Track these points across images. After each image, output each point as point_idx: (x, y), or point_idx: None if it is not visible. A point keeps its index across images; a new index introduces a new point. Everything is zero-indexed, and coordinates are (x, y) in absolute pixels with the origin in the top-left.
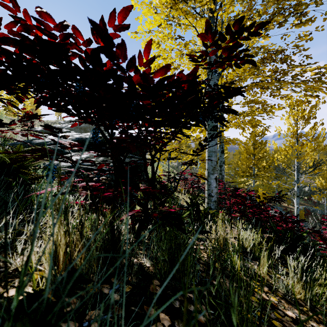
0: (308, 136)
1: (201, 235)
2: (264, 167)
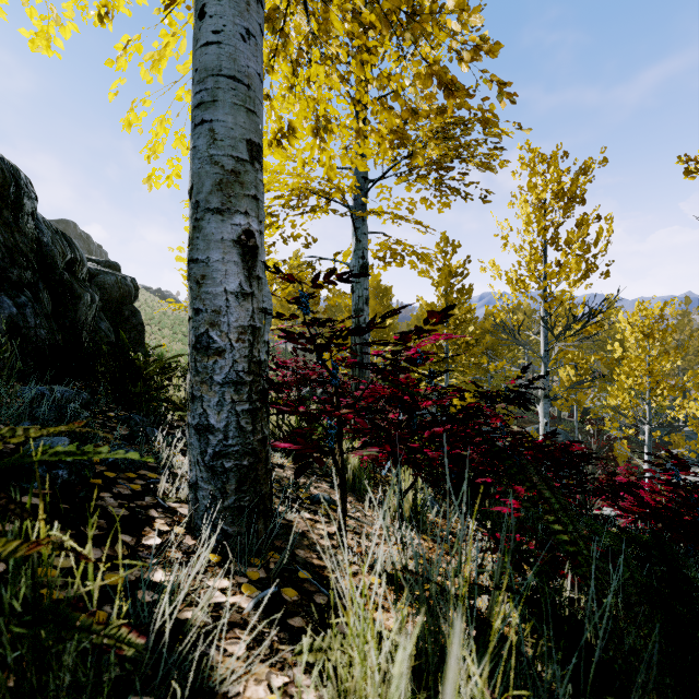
0: (571, 241)
1: None
2: (467, 344)
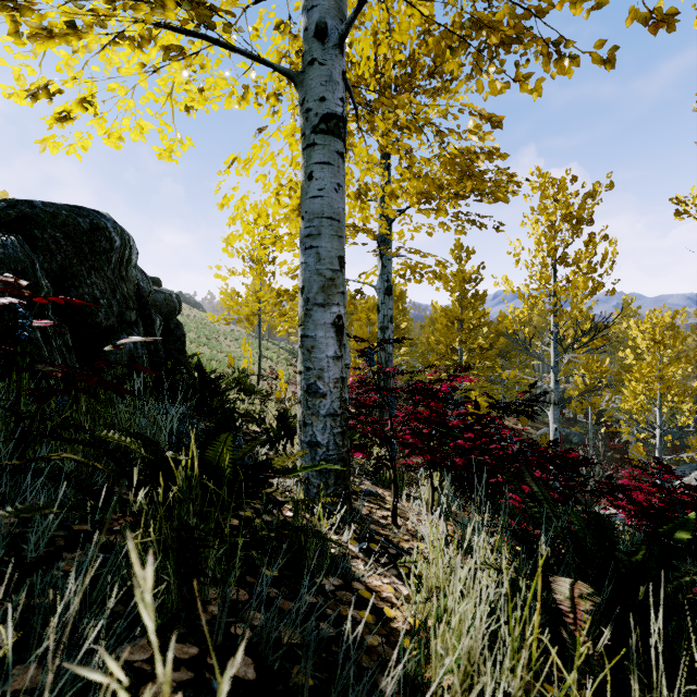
0: (579, 261)
1: (130, 652)
2: (481, 348)
